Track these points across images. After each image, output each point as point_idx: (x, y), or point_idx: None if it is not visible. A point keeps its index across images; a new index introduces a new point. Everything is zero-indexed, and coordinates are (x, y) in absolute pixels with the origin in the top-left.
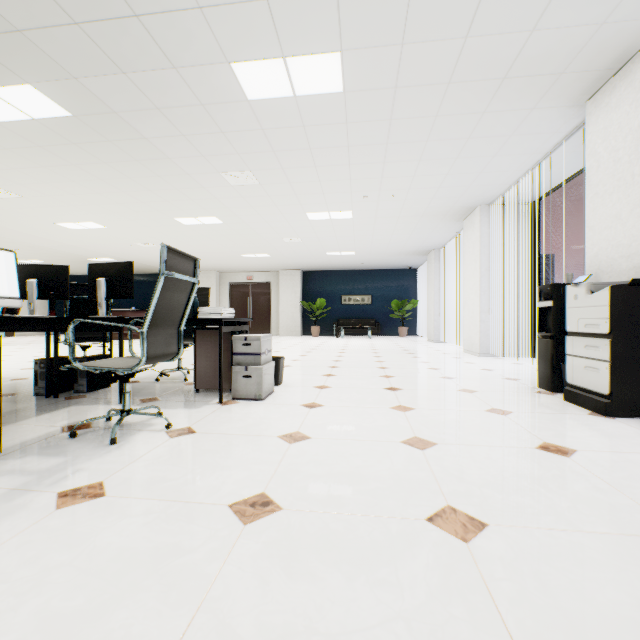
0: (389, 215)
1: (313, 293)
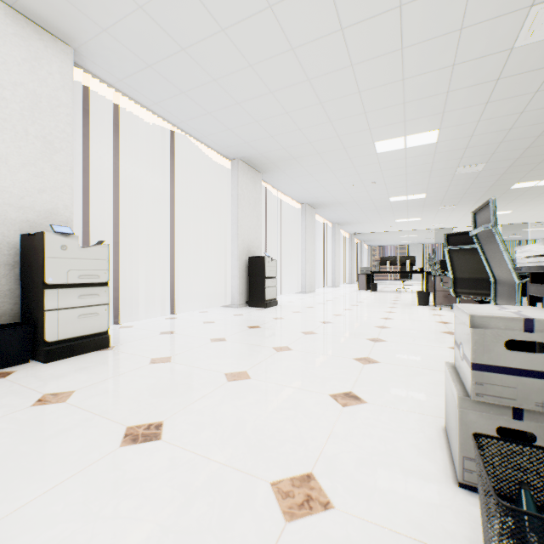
0: None
1: None
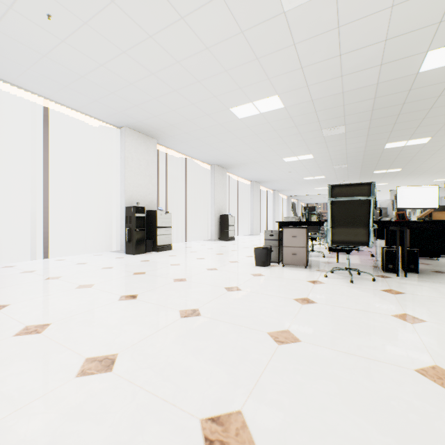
0: None
1: None
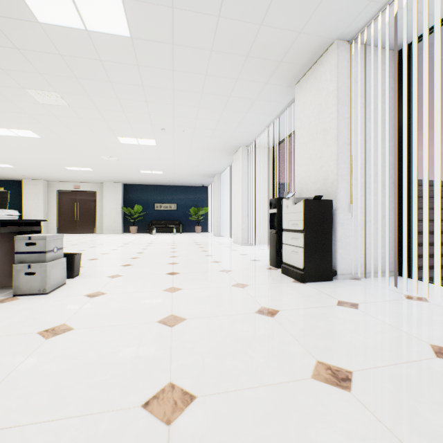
0: (183, 146)
1: (132, 201)
